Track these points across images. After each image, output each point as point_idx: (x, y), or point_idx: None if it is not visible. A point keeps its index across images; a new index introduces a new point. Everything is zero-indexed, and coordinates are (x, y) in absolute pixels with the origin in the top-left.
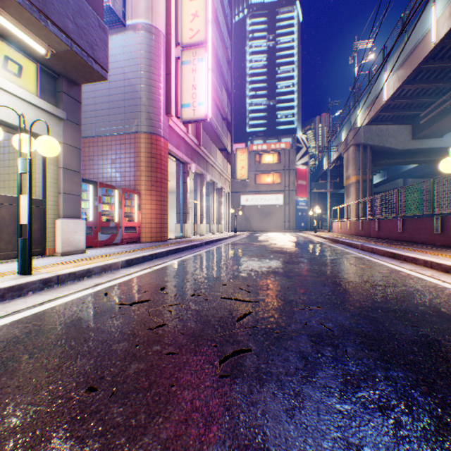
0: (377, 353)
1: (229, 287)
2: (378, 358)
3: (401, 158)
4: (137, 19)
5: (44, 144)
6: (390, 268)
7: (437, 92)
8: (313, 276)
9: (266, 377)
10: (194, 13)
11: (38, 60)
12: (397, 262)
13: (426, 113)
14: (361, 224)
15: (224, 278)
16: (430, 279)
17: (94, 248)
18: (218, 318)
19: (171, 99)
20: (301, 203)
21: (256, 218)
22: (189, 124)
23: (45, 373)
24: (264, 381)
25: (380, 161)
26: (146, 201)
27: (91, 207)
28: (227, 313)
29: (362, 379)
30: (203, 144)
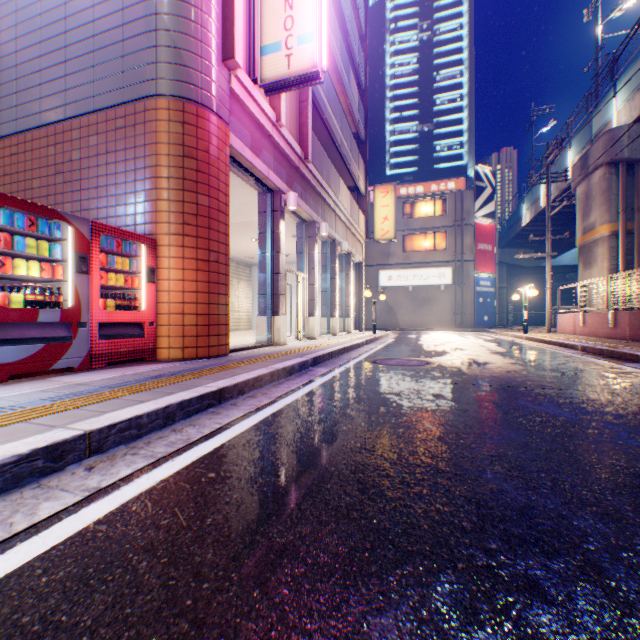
0: None
1: None
2: None
3: None
4: None
5: None
6: None
7: None
8: None
9: None
10: None
11: None
12: None
13: None
14: None
15: None
16: None
17: None
18: None
19: (233, 22)
20: (483, 282)
21: (406, 307)
22: (278, 94)
23: None
24: None
25: None
26: (170, 262)
27: None
28: None
29: None
30: (313, 160)
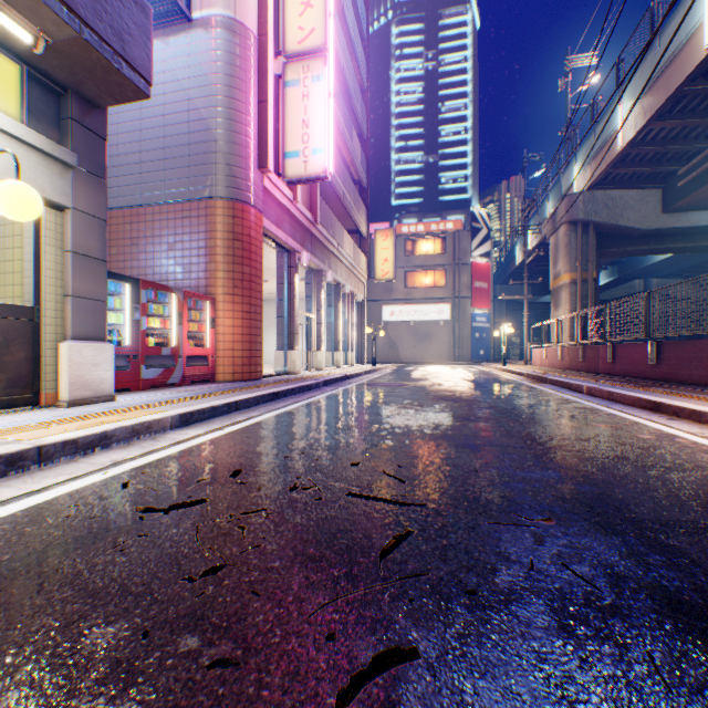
0: None
1: (363, 469)
2: None
3: (644, 244)
4: (210, 9)
5: (7, 196)
6: (655, 431)
7: (707, 133)
8: (520, 446)
9: None
10: (305, 1)
11: (24, 58)
12: (661, 418)
13: (688, 168)
14: (581, 351)
15: (354, 450)
16: None
17: (133, 392)
18: (341, 550)
19: (267, 142)
20: (479, 318)
21: (408, 341)
22: (297, 185)
23: None
24: None
25: (609, 249)
26: (225, 313)
27: (129, 322)
28: (360, 534)
29: None
30: (321, 220)
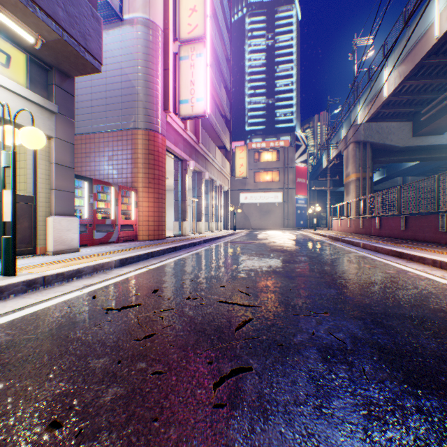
0: (401, 373)
1: (227, 289)
2: (403, 380)
3: (401, 156)
4: (134, 13)
5: (28, 135)
6: (397, 268)
7: (439, 88)
8: (317, 277)
9: (271, 407)
10: (192, 8)
11: (28, 50)
12: (403, 261)
13: (427, 109)
14: (361, 222)
15: (222, 279)
16: (442, 280)
17: (89, 246)
18: (215, 327)
19: (169, 94)
20: (300, 201)
21: (255, 216)
22: (187, 120)
23: (3, 400)
24: (269, 414)
25: (380, 159)
26: (143, 199)
27: (86, 204)
28: (225, 320)
29: (389, 411)
30: (201, 141)
